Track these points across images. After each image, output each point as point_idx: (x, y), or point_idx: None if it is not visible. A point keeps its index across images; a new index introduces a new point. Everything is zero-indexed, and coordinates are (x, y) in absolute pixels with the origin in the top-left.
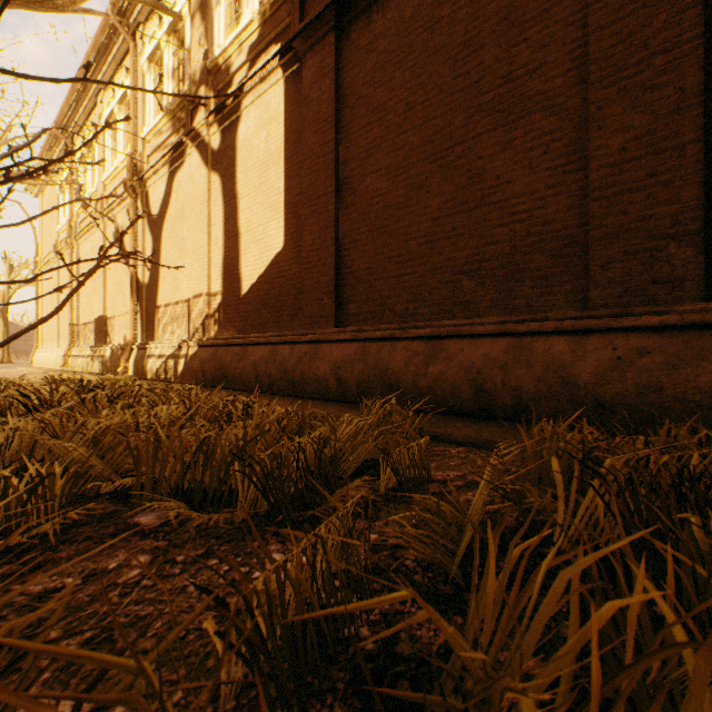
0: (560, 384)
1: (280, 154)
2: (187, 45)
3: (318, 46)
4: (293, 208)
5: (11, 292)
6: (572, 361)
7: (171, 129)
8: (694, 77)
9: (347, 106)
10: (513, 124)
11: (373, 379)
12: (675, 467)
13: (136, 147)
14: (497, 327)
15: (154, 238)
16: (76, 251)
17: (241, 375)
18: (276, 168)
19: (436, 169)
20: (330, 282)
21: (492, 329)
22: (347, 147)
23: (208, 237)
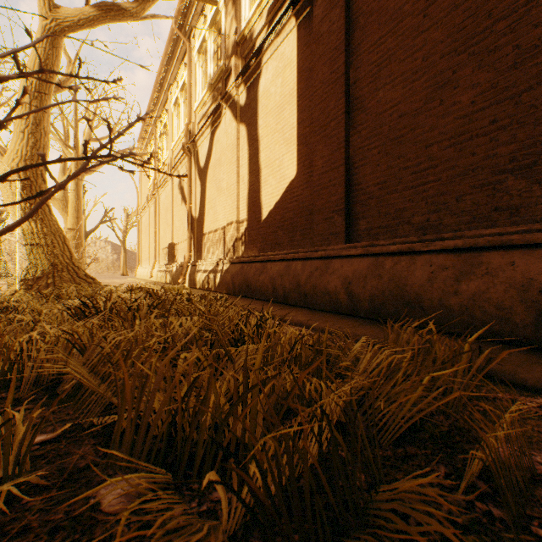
0: None
1: (293, 93)
2: (222, 30)
3: None
4: (304, 139)
5: (127, 230)
6: None
7: (212, 98)
8: None
9: (357, 27)
10: None
11: (387, 295)
12: None
13: (190, 119)
14: None
15: (201, 183)
16: (157, 200)
17: (261, 287)
18: (289, 107)
19: (467, 59)
20: (340, 200)
21: None
22: (357, 67)
23: (237, 176)
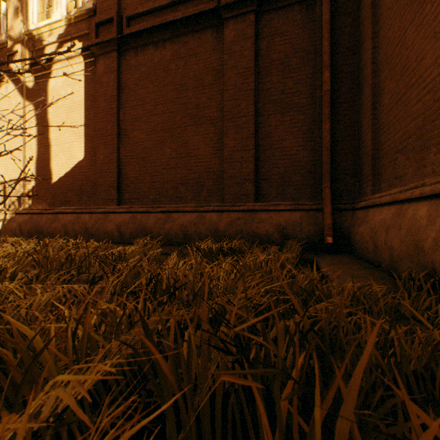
0: (214, 231)
1: (82, 104)
2: (3, 8)
3: (107, 55)
4: (90, 137)
5: None
6: (218, 222)
7: None
8: (253, 128)
9: (124, 92)
10: (200, 125)
11: (139, 231)
12: (220, 248)
13: None
14: (193, 208)
15: None
16: None
17: (54, 231)
18: (79, 112)
19: (169, 136)
20: (115, 181)
21: (191, 209)
22: (124, 113)
23: (24, 143)
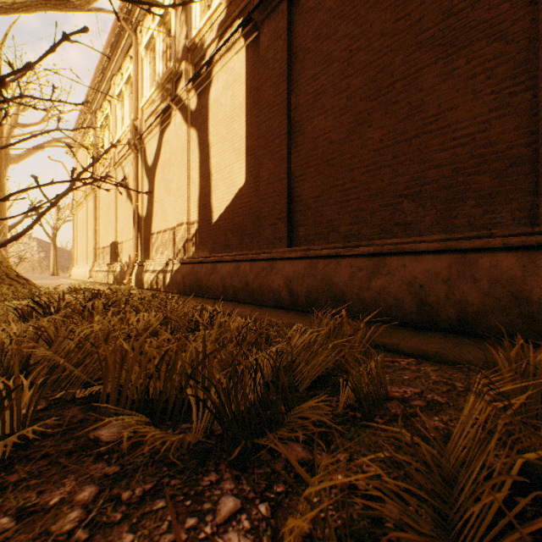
0: (509, 299)
1: (242, 107)
2: (172, 32)
3: (273, 14)
4: (252, 151)
5: (59, 226)
6: (522, 276)
7: (161, 98)
8: None
9: (297, 61)
10: (454, 54)
11: (320, 291)
12: None
13: (137, 115)
14: (440, 244)
15: (149, 182)
16: (98, 195)
17: (212, 286)
18: (239, 119)
19: (377, 105)
20: (283, 209)
21: (434, 246)
22: (297, 95)
23: (188, 178)
